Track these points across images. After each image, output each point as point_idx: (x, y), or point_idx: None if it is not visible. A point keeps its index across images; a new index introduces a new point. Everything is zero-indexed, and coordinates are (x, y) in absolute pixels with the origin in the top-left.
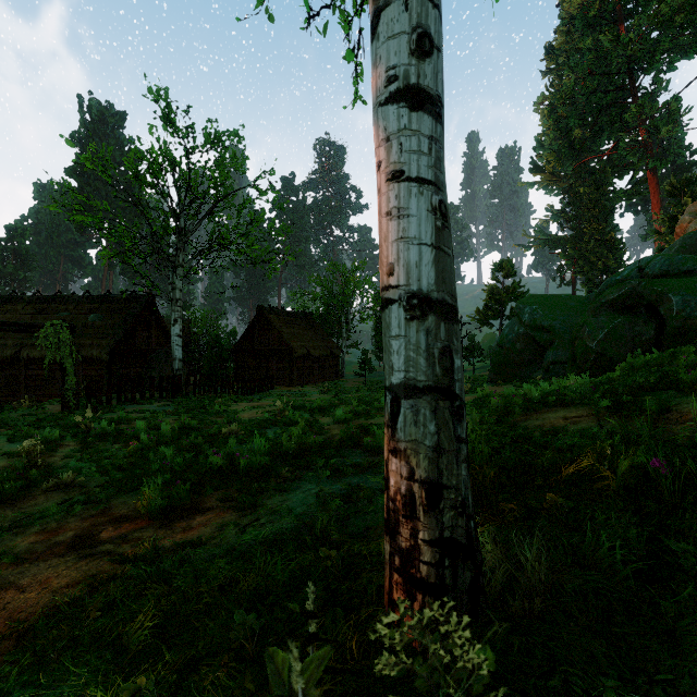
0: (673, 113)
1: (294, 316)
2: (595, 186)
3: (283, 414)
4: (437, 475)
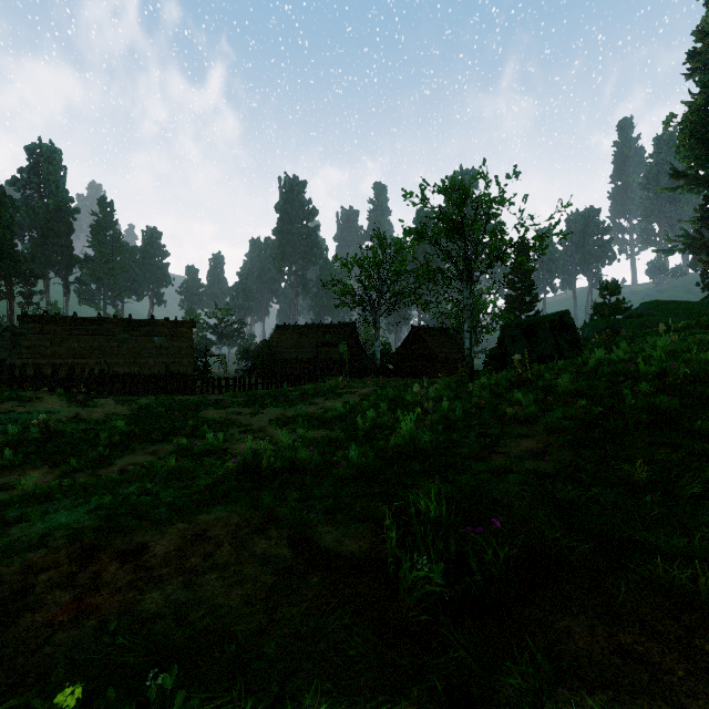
0: None
1: (435, 331)
2: None
3: None
4: (469, 362)
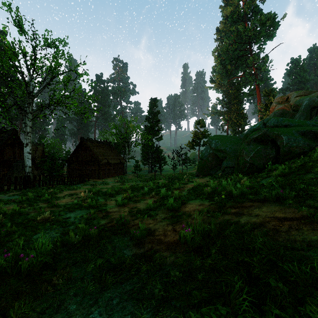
0: (266, 62)
1: (101, 143)
2: (236, 90)
3: (86, 200)
4: None
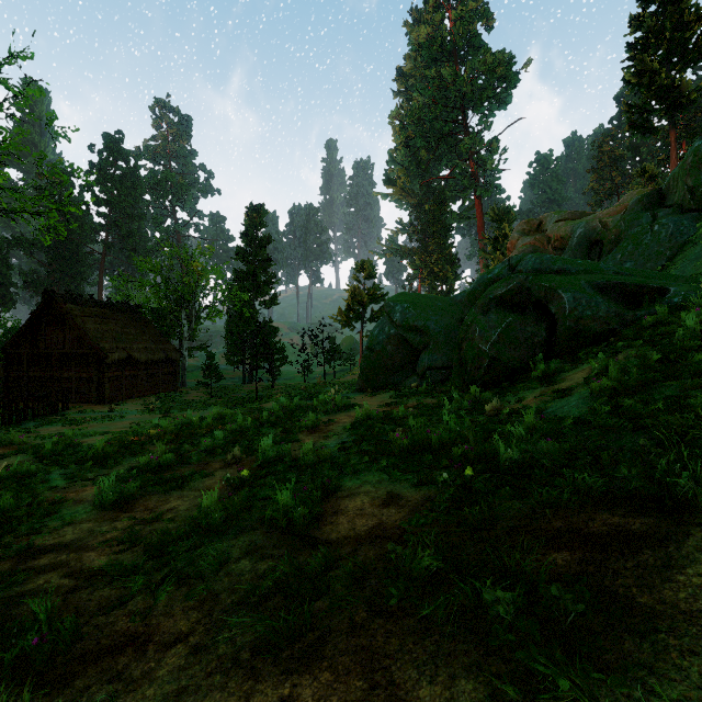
0: (494, 152)
1: (110, 308)
2: (437, 205)
3: None
4: None
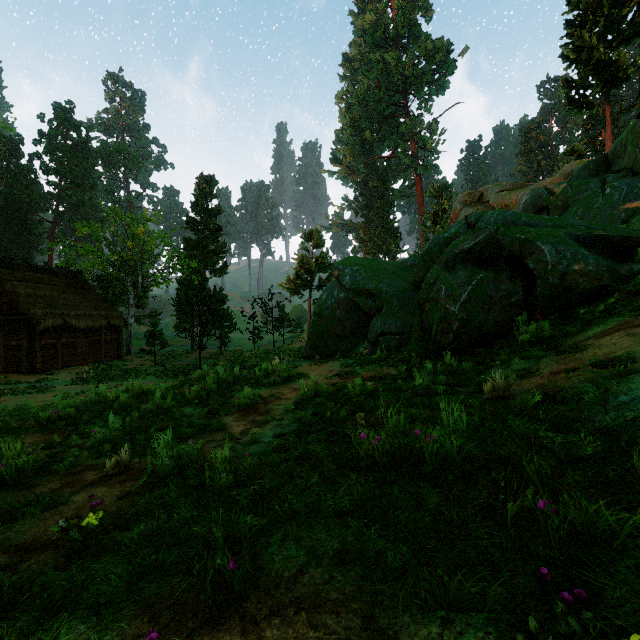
0: (434, 133)
1: (47, 272)
2: (381, 182)
3: None
4: None
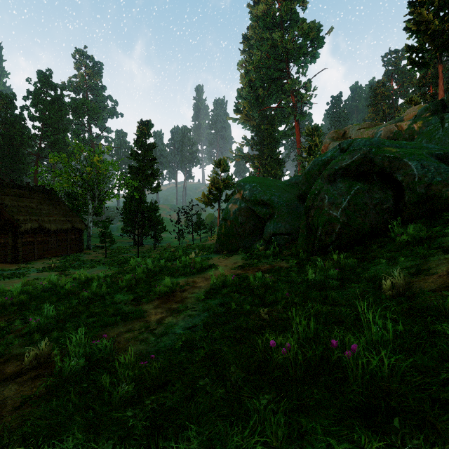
0: (308, 89)
1: (28, 189)
2: (270, 125)
3: None
4: None
